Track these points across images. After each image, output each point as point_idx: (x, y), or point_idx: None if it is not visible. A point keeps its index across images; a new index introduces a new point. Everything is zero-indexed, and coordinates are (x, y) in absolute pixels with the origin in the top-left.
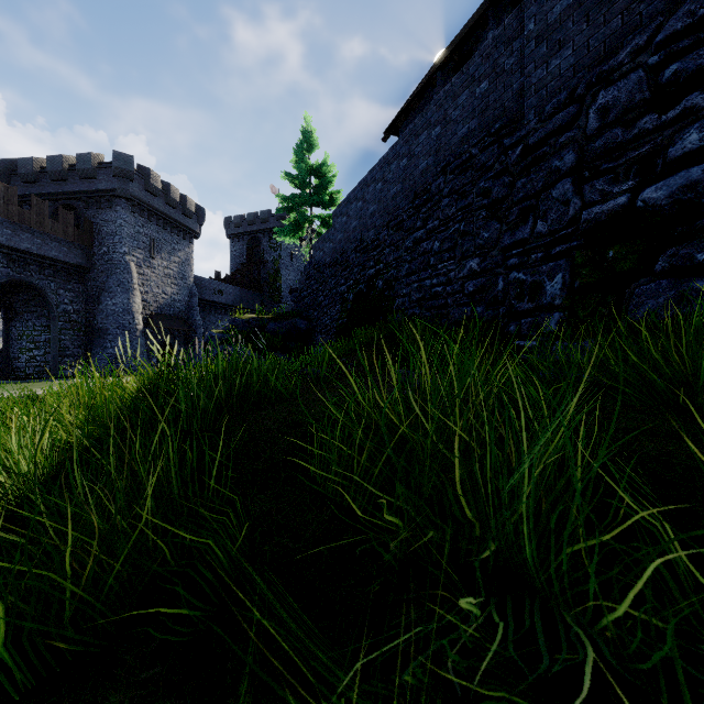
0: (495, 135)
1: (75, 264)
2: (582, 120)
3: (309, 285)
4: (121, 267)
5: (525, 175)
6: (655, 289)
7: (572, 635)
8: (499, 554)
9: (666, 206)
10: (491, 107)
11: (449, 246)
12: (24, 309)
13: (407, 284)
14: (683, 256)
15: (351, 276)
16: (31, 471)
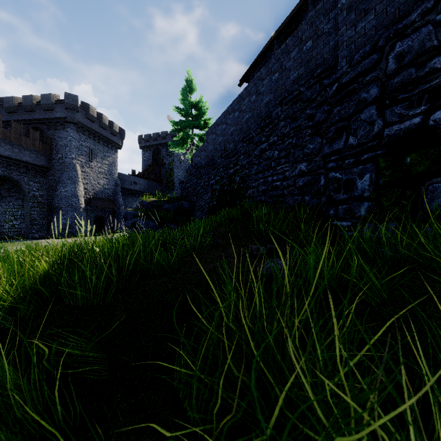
0: (317, 78)
1: (40, 165)
2: (383, 64)
3: (191, 179)
4: (70, 167)
5: (339, 104)
6: None
7: None
8: None
9: None
10: (314, 58)
11: (285, 154)
12: (7, 194)
13: (256, 179)
14: None
15: (218, 174)
16: None
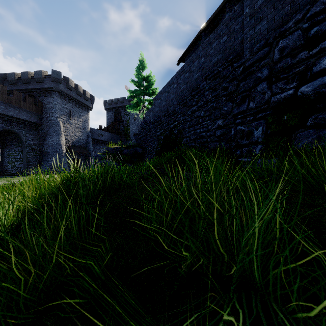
0: (230, 62)
1: (34, 122)
2: (271, 54)
3: (143, 132)
4: (55, 124)
5: (244, 80)
6: (306, 134)
7: (279, 318)
8: (238, 270)
9: (312, 94)
10: (228, 48)
11: (208, 114)
12: (10, 143)
13: (188, 131)
14: (320, 118)
15: (162, 128)
16: (7, 222)
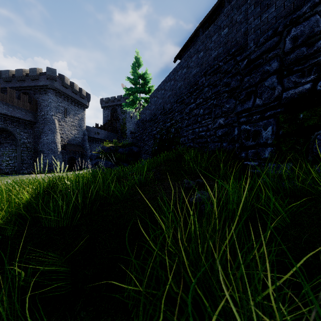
0: (232, 55)
1: (28, 120)
2: (281, 44)
3: (139, 130)
4: (50, 122)
5: (249, 75)
6: None
7: None
8: None
9: None
10: (229, 41)
11: (208, 112)
12: (4, 141)
13: (186, 130)
14: None
15: (158, 126)
16: None
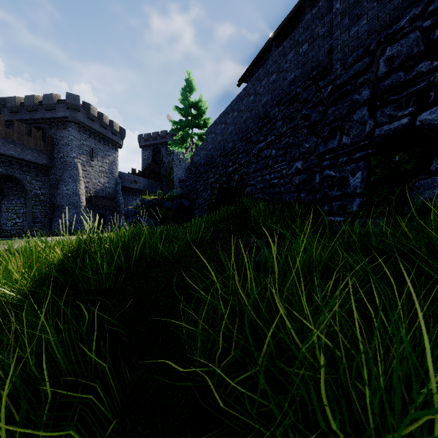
0: (313, 79)
1: (42, 164)
2: (374, 67)
3: (191, 178)
4: (72, 166)
5: (334, 105)
6: (430, 183)
7: None
8: None
9: (437, 124)
10: (310, 61)
11: (282, 153)
12: (10, 193)
13: (254, 177)
14: None
15: (217, 172)
16: None
